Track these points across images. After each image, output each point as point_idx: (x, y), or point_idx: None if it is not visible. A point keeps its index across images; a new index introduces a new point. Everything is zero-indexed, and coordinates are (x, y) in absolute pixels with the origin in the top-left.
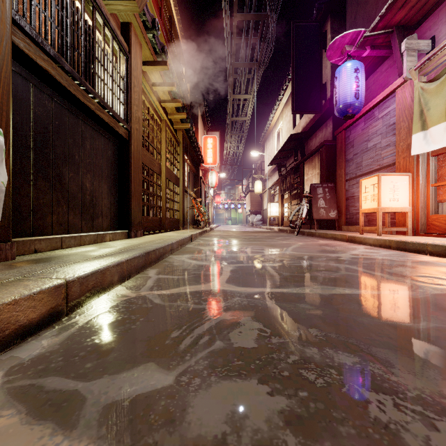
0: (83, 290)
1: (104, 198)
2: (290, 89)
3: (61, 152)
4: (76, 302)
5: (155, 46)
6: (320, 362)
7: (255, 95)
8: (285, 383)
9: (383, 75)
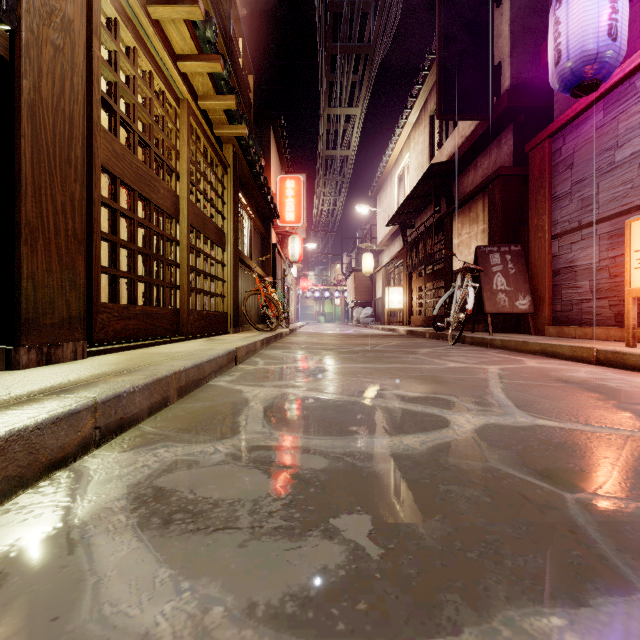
0: None
1: None
2: (424, 96)
3: None
4: None
5: None
6: None
7: (365, 110)
8: None
9: None
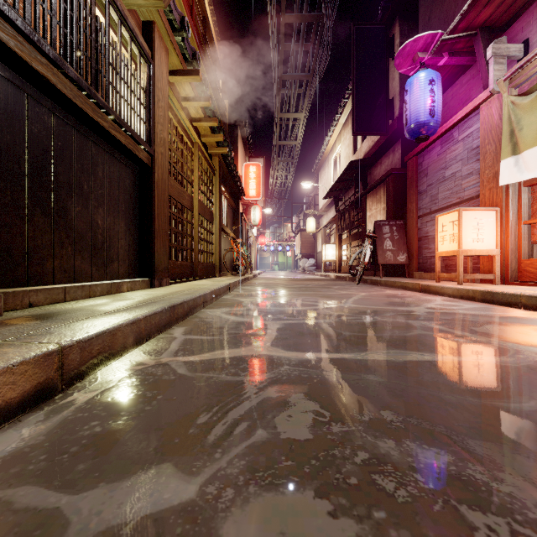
0: (85, 358)
1: (121, 238)
2: (349, 106)
3: (65, 181)
4: (75, 374)
5: (184, 51)
6: (400, 463)
7: (307, 114)
8: (353, 497)
9: (464, 88)
